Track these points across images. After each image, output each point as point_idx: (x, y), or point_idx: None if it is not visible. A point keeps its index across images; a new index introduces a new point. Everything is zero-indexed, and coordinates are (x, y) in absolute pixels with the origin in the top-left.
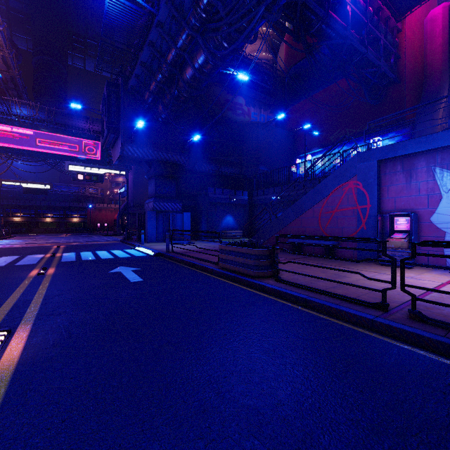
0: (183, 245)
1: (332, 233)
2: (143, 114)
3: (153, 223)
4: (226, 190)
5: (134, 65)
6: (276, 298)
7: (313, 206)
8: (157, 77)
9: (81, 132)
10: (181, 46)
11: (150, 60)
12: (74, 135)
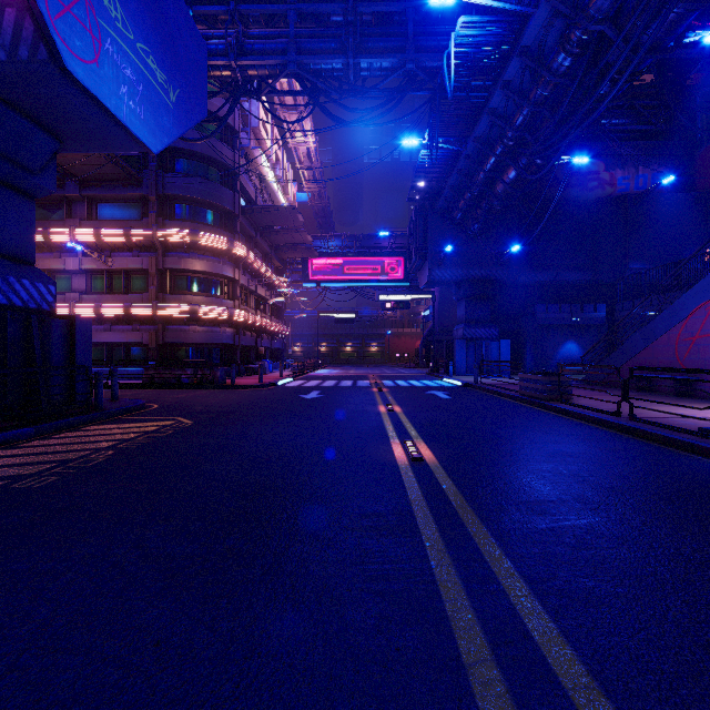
0: (490, 375)
1: (692, 367)
2: (451, 232)
3: (463, 354)
4: (565, 306)
5: (442, 189)
6: (551, 412)
7: (668, 331)
8: (466, 196)
9: (384, 251)
10: (490, 169)
11: (458, 182)
12: (377, 256)
